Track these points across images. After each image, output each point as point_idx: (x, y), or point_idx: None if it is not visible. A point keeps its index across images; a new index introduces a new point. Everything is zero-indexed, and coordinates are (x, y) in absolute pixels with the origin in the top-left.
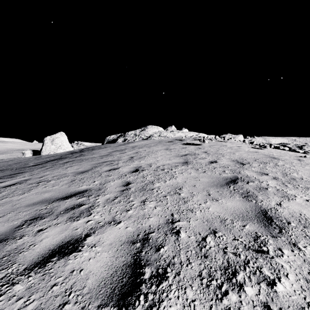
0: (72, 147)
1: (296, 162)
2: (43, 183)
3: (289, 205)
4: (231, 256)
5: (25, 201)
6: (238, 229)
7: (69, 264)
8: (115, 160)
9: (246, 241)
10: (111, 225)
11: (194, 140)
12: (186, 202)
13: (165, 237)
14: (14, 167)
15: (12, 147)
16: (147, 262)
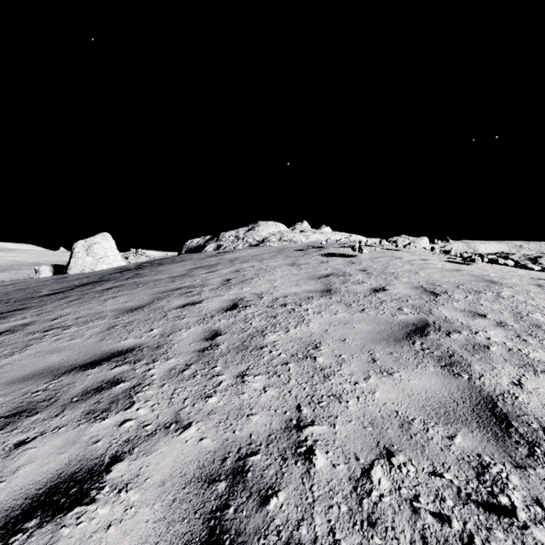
0: (126, 259)
1: (536, 291)
2: (54, 332)
3: (540, 386)
4: (429, 522)
5: (10, 372)
6: (438, 446)
7: (59, 541)
8: (197, 286)
9: (461, 480)
10: (169, 434)
11: (343, 247)
12: (328, 377)
13: (283, 465)
14: (14, 298)
15: (20, 259)
16: (236, 537)
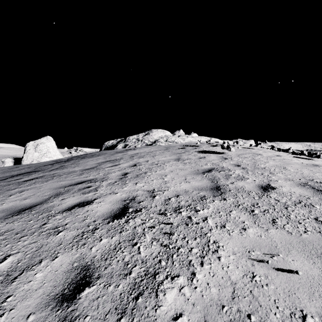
0: (70, 153)
1: None
2: None
3: None
4: None
5: None
6: None
7: None
8: (97, 180)
9: None
10: None
11: (212, 146)
12: None
13: None
14: None
15: (4, 153)
16: None
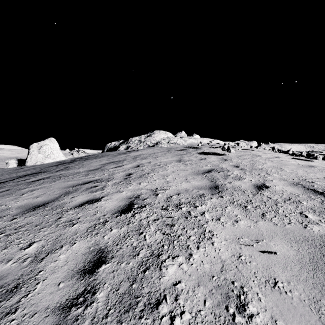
0: (72, 155)
1: None
2: None
3: None
4: None
5: None
6: None
7: None
8: (103, 180)
9: None
10: None
11: (213, 147)
12: None
13: None
14: None
15: (6, 155)
16: None
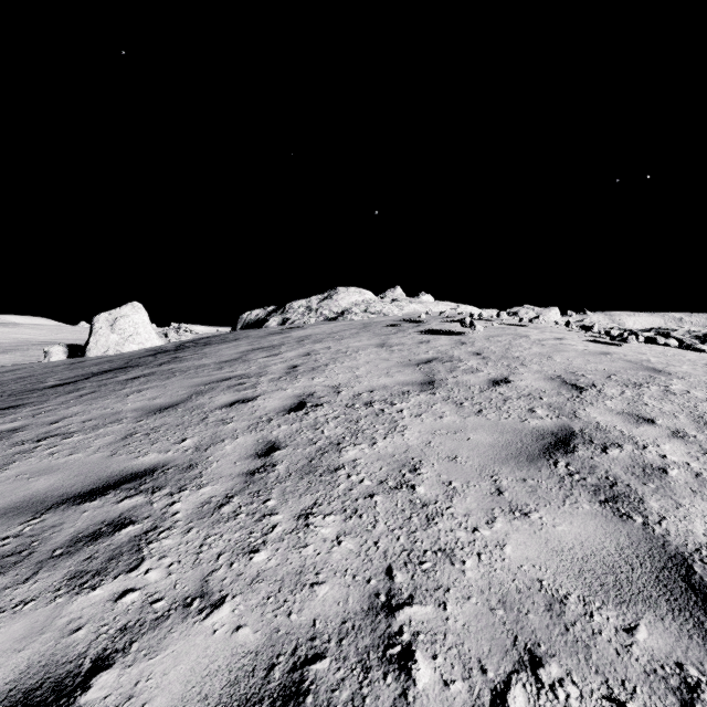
0: (165, 337)
1: None
2: (50, 443)
3: None
4: None
5: None
6: (612, 646)
7: None
8: (251, 375)
9: None
10: (188, 618)
11: (449, 321)
12: (433, 519)
13: (363, 681)
14: (9, 391)
15: (28, 337)
16: None
